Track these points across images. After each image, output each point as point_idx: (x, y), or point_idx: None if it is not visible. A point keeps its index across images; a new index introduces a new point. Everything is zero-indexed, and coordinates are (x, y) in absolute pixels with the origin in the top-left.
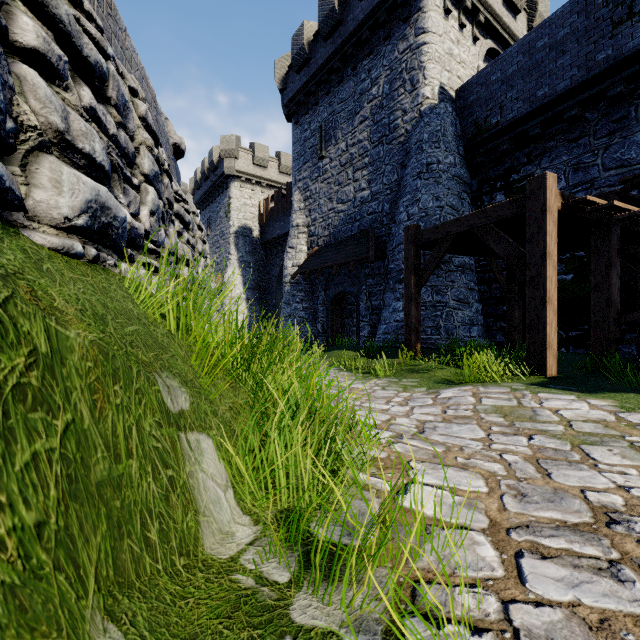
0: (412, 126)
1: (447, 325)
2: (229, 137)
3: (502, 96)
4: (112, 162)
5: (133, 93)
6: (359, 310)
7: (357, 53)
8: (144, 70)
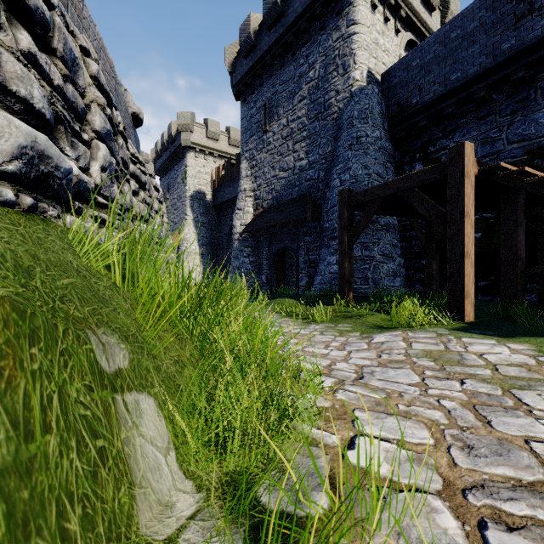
0: (344, 104)
1: (374, 276)
2: (185, 113)
3: (421, 80)
4: (57, 113)
5: (85, 53)
6: (298, 263)
7: (296, 41)
8: (102, 41)
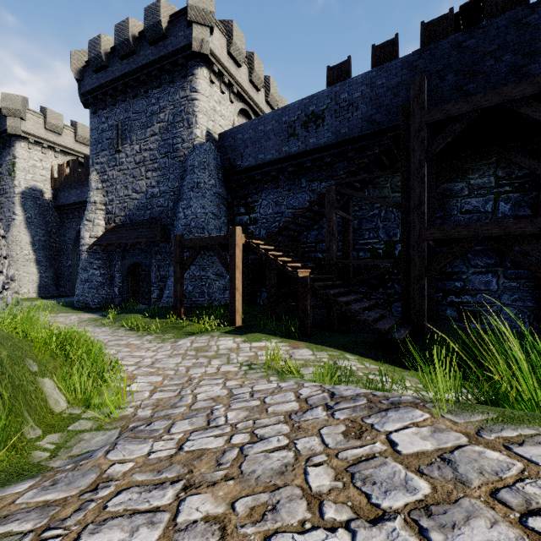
0: (188, 152)
1: (209, 291)
2: (14, 96)
3: (242, 150)
4: None
5: None
6: (150, 278)
7: (149, 81)
8: None
